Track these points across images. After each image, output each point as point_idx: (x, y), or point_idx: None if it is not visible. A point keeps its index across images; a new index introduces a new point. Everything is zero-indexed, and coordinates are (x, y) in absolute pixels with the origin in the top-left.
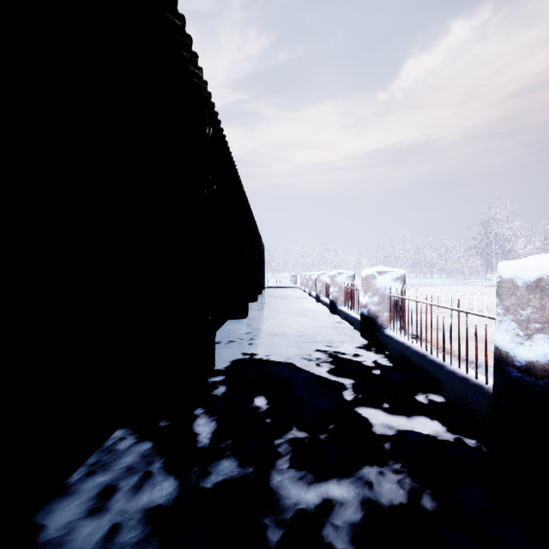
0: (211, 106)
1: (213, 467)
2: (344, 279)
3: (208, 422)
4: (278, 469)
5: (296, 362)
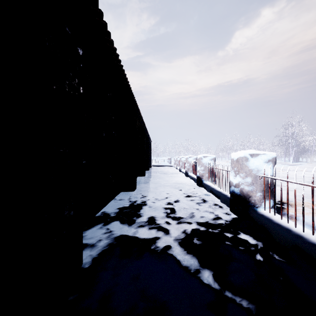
0: None
1: None
2: (208, 160)
3: None
4: None
5: (176, 253)
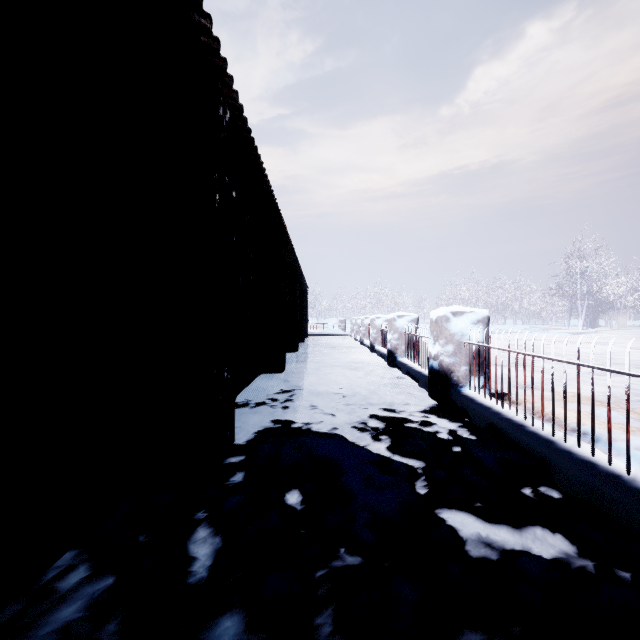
0: (228, 82)
1: (205, 632)
2: (405, 323)
3: (212, 536)
4: (315, 636)
5: (345, 433)
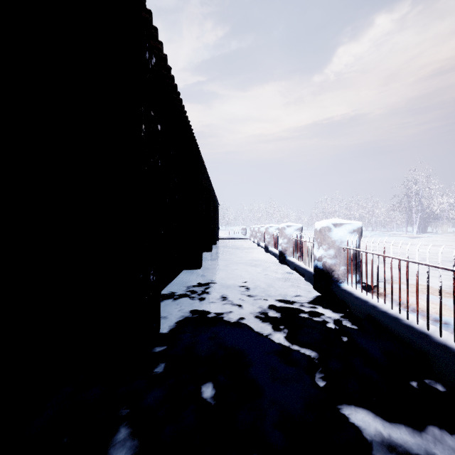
0: (154, 34)
1: None
2: (292, 231)
3: (131, 437)
4: None
5: (250, 323)
